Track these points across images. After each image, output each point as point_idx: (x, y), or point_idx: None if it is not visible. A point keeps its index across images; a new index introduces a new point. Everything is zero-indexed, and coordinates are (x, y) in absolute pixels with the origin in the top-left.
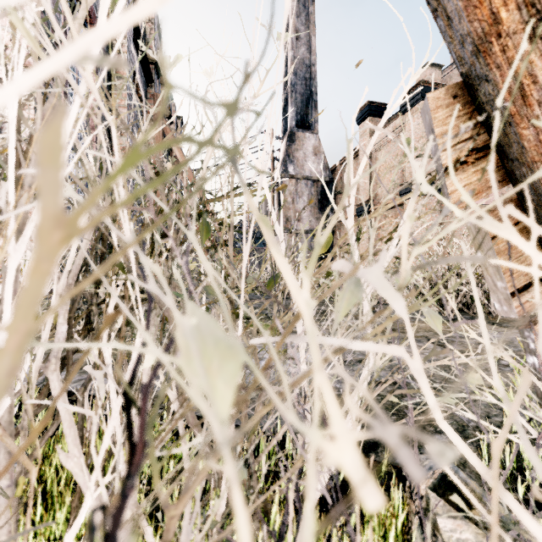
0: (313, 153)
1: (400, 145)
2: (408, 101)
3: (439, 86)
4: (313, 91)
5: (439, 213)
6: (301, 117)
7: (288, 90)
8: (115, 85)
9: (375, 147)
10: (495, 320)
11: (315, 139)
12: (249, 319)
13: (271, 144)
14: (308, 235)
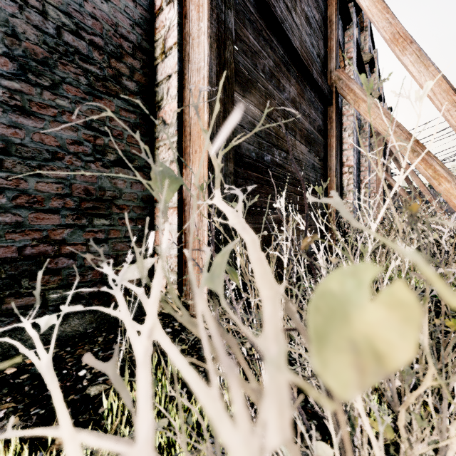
0: None
1: None
2: None
3: None
4: None
5: None
6: None
7: None
8: (361, 136)
9: None
10: None
11: None
12: None
13: None
14: None
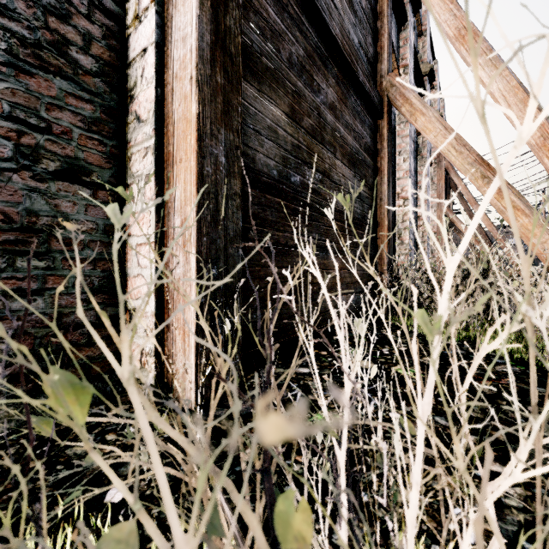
0: None
1: None
2: None
3: None
4: None
5: None
6: None
7: None
8: (419, 163)
9: None
10: None
11: None
12: None
13: None
14: None
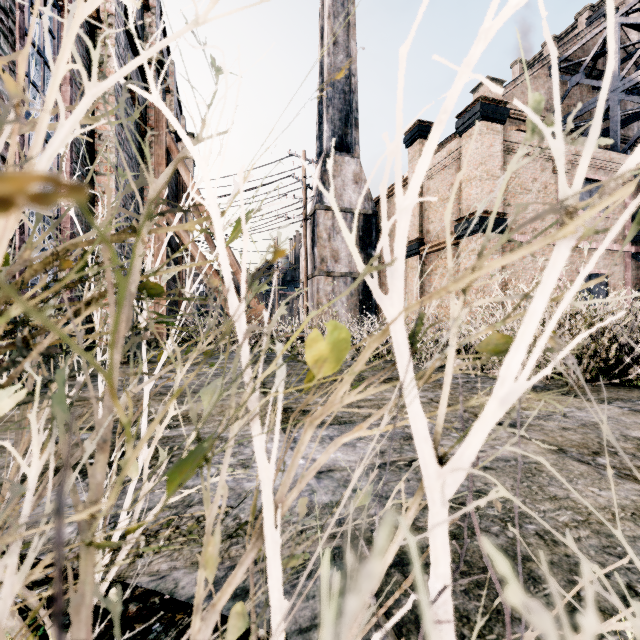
0: (354, 181)
1: (521, 106)
2: (465, 120)
3: (501, 104)
4: (354, 107)
5: (500, 255)
6: (338, 137)
7: (323, 104)
8: None
9: (426, 175)
10: (575, 390)
11: (356, 164)
12: (267, 392)
13: (303, 169)
14: (347, 278)
